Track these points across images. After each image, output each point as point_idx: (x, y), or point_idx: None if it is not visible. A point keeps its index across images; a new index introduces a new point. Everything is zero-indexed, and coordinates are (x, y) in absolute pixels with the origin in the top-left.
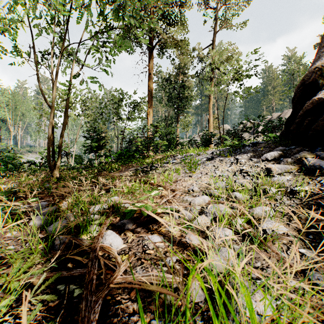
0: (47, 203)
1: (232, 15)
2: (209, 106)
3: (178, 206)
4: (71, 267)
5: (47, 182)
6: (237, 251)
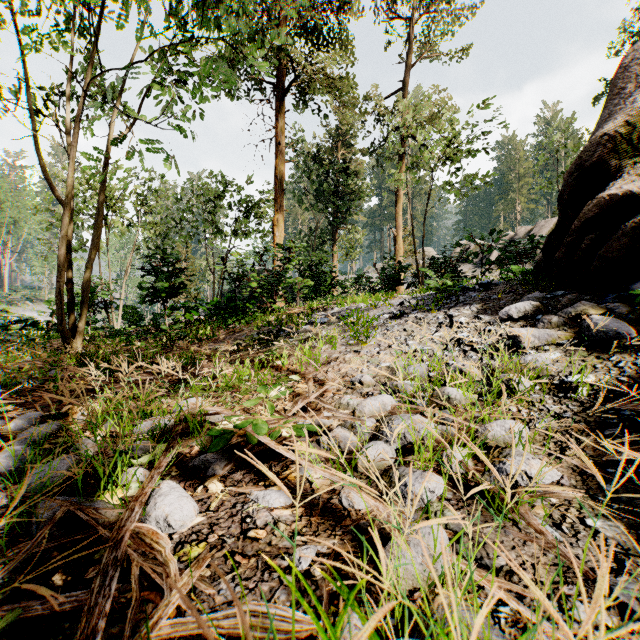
0: (41, 414)
1: (441, 34)
2: (397, 211)
3: (329, 419)
4: (60, 583)
5: (55, 365)
6: (453, 527)
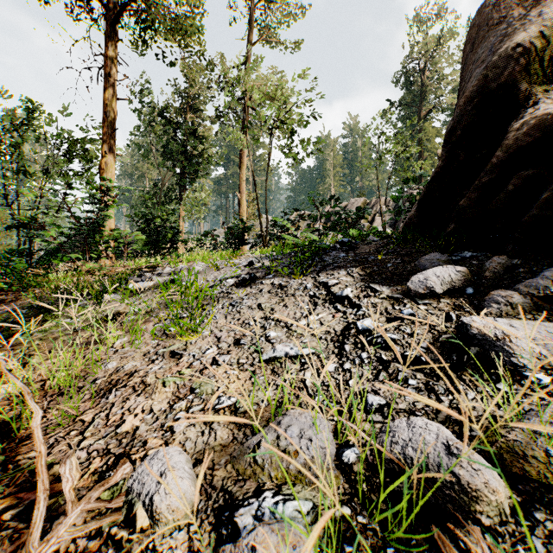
0: None
1: (280, 22)
2: (241, 176)
3: None
4: None
5: None
6: None
